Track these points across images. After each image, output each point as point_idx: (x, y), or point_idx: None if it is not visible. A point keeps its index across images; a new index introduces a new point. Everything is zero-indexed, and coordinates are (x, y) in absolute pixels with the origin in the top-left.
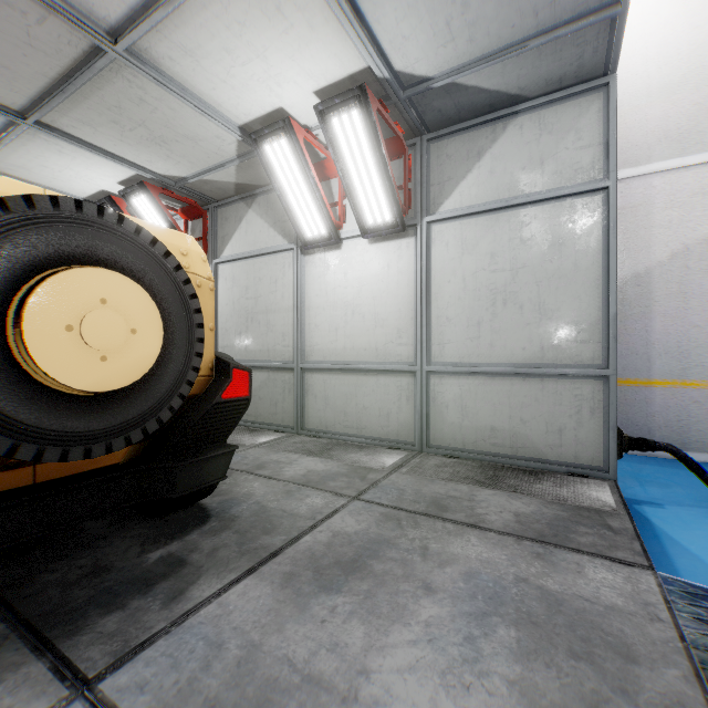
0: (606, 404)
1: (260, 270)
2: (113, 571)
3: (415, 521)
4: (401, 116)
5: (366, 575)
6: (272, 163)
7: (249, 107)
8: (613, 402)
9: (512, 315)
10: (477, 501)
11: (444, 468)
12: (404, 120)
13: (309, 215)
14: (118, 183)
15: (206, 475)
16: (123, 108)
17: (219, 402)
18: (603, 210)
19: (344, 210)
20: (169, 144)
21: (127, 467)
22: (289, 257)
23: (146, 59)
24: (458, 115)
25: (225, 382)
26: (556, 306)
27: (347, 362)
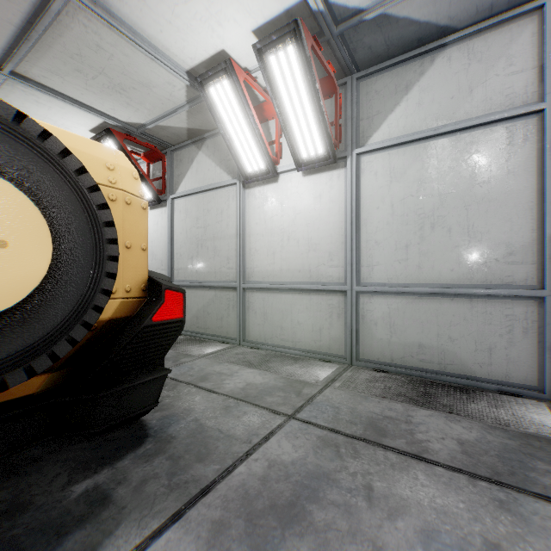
0: (540, 324)
1: (208, 203)
2: (29, 510)
3: (354, 448)
4: (333, 55)
5: (306, 529)
6: (216, 104)
7: (194, 51)
8: (548, 322)
9: (440, 238)
10: (415, 424)
11: (375, 383)
12: (336, 59)
13: (249, 151)
14: (90, 130)
15: (133, 403)
16: (83, 56)
17: (149, 325)
18: (536, 133)
19: (280, 147)
20: (128, 91)
21: (41, 399)
22: (232, 191)
23: (97, 1)
24: (387, 52)
25: (156, 303)
26: (486, 229)
27: (283, 282)
